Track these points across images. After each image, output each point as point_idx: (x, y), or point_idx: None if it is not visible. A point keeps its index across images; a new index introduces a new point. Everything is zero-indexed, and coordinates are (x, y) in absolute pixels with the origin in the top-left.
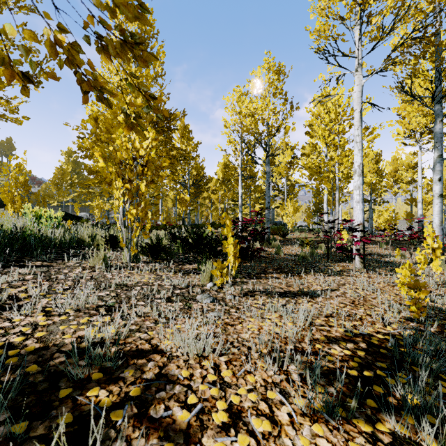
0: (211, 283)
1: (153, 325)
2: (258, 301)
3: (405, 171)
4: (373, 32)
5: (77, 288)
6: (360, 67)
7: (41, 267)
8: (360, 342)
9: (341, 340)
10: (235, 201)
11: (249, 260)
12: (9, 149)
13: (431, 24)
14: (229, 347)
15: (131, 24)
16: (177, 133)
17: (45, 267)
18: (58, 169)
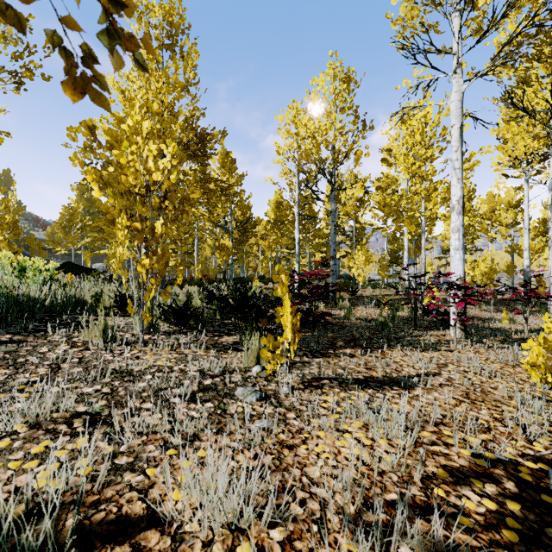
0: (258, 367)
1: (159, 453)
2: (328, 396)
3: (504, 210)
4: (479, 18)
5: (51, 381)
6: (460, 68)
7: (7, 345)
8: (504, 479)
9: (472, 475)
10: (290, 249)
11: (311, 328)
12: (6, 183)
13: (550, 15)
14: (287, 502)
15: (153, 14)
16: (214, 158)
17: (14, 344)
18: (65, 208)
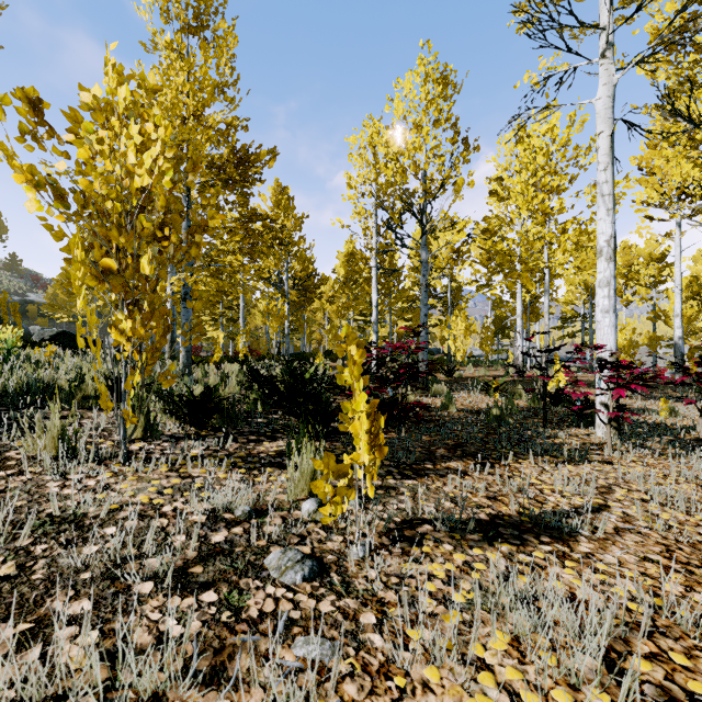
0: (312, 503)
1: None
2: (434, 564)
3: (644, 265)
4: None
5: None
6: (611, 50)
7: None
8: None
9: None
10: (365, 316)
11: (396, 427)
12: None
13: None
14: None
15: None
16: (259, 185)
17: None
18: None
